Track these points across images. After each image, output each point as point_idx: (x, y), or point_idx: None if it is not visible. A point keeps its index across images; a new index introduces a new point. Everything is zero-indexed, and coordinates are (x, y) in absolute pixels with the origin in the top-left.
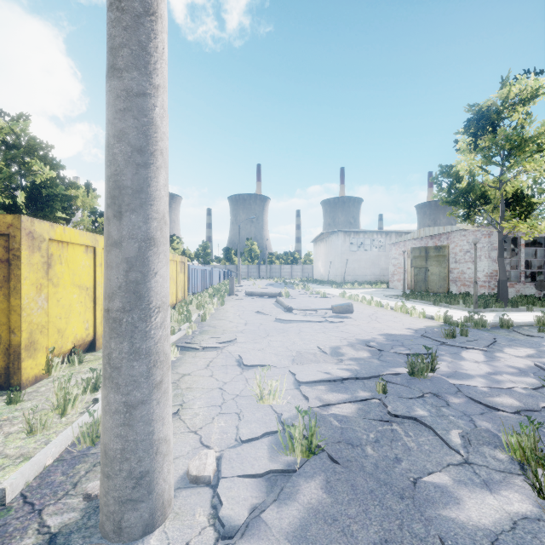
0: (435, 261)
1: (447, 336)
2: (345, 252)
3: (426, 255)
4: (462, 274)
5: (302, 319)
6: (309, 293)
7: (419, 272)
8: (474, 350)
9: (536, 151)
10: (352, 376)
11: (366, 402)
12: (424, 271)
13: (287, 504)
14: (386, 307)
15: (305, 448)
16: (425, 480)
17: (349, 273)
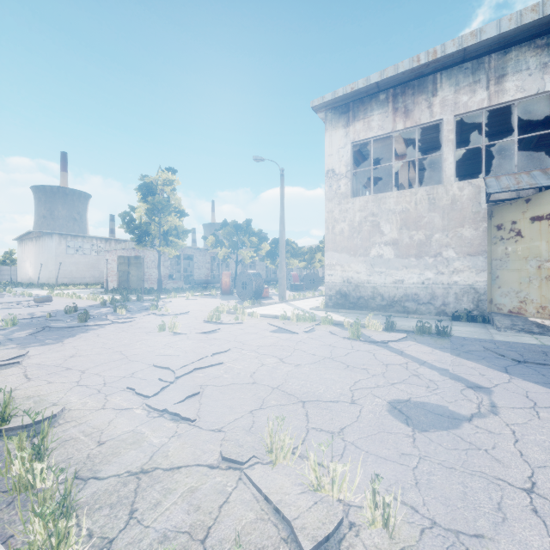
0: (135, 266)
1: (103, 305)
2: (61, 254)
3: (129, 262)
4: (151, 276)
5: (6, 307)
6: (12, 294)
7: (123, 275)
8: (109, 308)
9: (172, 212)
10: (37, 317)
11: (41, 320)
12: (127, 274)
13: (7, 330)
14: (83, 298)
15: (12, 324)
16: (52, 324)
17: (66, 276)
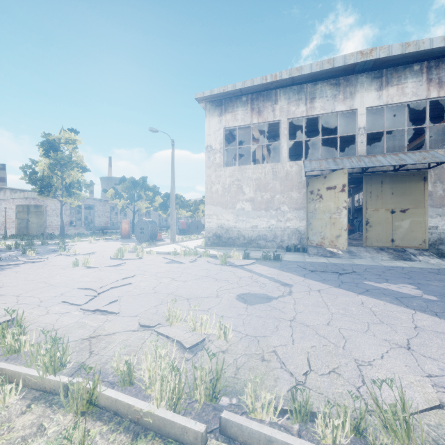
0: (35, 214)
1: (7, 249)
2: None
3: (28, 211)
4: (52, 223)
5: None
6: None
7: (22, 222)
8: (15, 251)
9: (74, 168)
10: None
11: None
12: (26, 221)
13: None
14: None
15: None
16: None
17: None
